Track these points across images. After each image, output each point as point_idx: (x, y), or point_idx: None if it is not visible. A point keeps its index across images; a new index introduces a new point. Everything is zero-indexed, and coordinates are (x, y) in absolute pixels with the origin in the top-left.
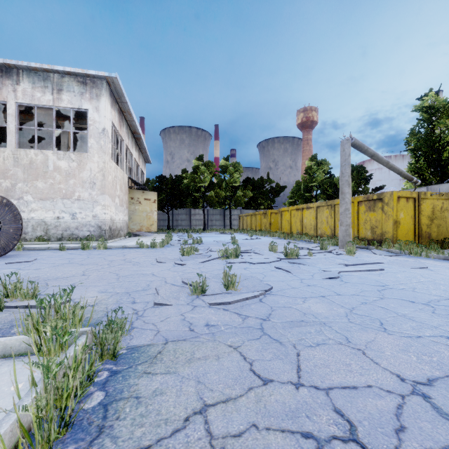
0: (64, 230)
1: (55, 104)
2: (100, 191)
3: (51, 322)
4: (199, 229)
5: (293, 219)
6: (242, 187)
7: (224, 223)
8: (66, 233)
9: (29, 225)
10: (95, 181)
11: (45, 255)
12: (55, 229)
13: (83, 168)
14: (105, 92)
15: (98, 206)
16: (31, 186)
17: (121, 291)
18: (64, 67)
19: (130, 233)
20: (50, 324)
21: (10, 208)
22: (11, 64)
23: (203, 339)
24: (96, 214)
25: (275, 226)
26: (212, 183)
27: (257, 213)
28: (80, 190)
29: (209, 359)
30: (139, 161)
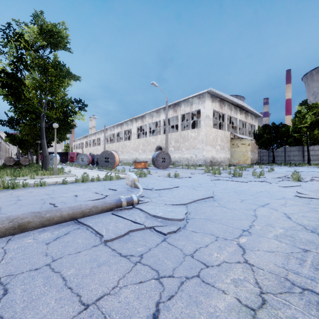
0: (193, 162)
1: (190, 111)
2: (205, 144)
3: (138, 172)
4: (302, 163)
5: None
6: None
7: None
8: (194, 163)
9: (183, 160)
10: (203, 140)
11: (174, 169)
12: (190, 161)
13: (199, 135)
14: (207, 98)
15: (204, 151)
16: (184, 145)
17: (161, 175)
18: (192, 95)
19: (229, 164)
20: (138, 172)
21: (168, 154)
22: (179, 101)
23: (151, 178)
24: (203, 155)
25: None
26: (318, 122)
27: None
28: (198, 144)
29: (146, 179)
30: (247, 118)
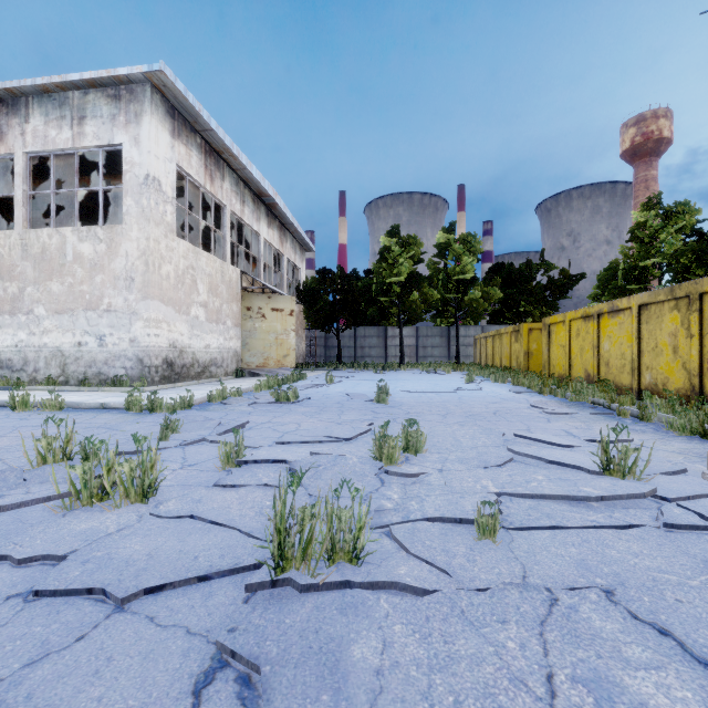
0: (89, 366)
1: (76, 145)
2: (142, 294)
3: None
4: (391, 364)
5: (576, 343)
6: (485, 283)
7: (448, 352)
8: (91, 371)
9: (41, 357)
10: (133, 275)
11: None
12: (76, 364)
13: (116, 253)
14: (149, 105)
15: (138, 322)
16: (43, 290)
17: None
18: (81, 74)
19: (238, 370)
20: None
21: None
22: (13, 88)
23: None
24: (135, 336)
25: (540, 358)
26: (417, 276)
27: (502, 331)
28: (111, 293)
29: None
30: (284, 246)
